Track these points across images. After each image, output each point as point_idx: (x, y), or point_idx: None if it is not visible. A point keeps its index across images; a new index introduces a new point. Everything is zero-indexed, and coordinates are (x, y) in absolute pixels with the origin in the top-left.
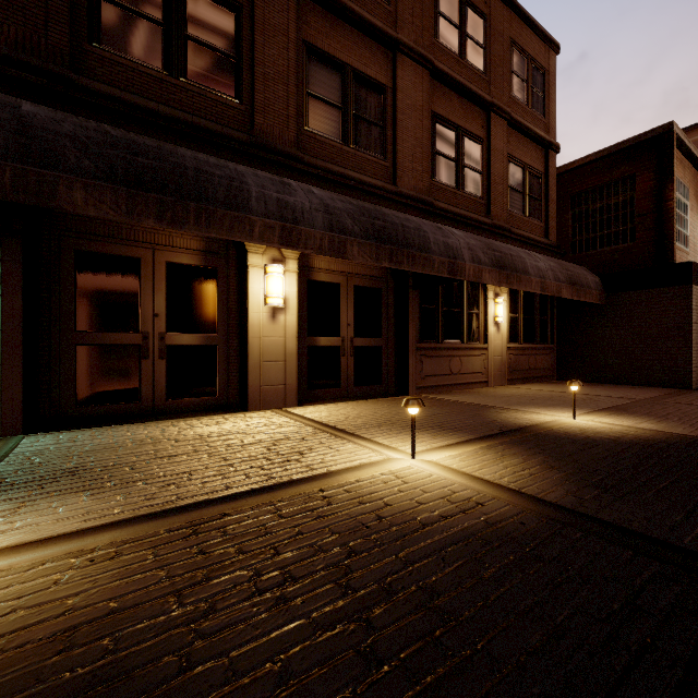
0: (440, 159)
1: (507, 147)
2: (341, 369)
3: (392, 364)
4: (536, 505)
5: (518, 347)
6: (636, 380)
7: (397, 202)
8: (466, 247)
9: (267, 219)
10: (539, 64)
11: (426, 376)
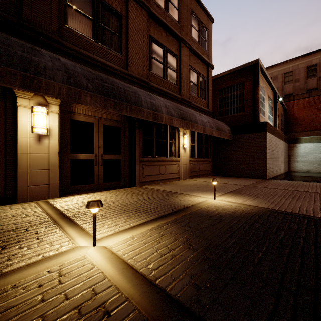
0: (154, 61)
1: (189, 62)
2: (95, 172)
3: (127, 169)
4: (159, 306)
5: (194, 160)
6: (244, 175)
7: (128, 79)
8: (164, 106)
9: (8, 68)
10: (204, 25)
11: (146, 176)
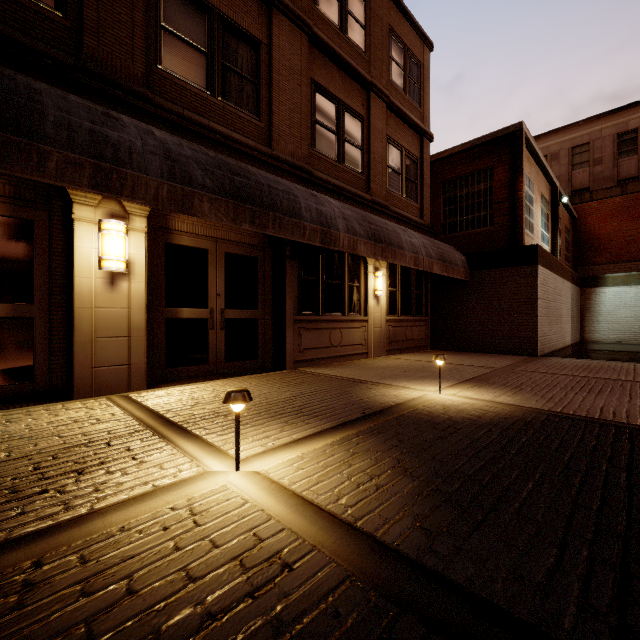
0: (320, 129)
1: (387, 129)
2: (210, 343)
3: (269, 338)
4: (369, 558)
5: (396, 319)
6: (494, 348)
7: (272, 165)
8: (341, 216)
9: (70, 153)
10: (415, 57)
11: (305, 349)
